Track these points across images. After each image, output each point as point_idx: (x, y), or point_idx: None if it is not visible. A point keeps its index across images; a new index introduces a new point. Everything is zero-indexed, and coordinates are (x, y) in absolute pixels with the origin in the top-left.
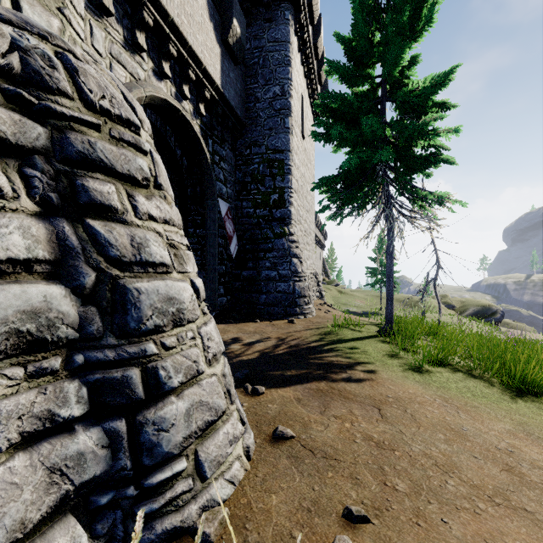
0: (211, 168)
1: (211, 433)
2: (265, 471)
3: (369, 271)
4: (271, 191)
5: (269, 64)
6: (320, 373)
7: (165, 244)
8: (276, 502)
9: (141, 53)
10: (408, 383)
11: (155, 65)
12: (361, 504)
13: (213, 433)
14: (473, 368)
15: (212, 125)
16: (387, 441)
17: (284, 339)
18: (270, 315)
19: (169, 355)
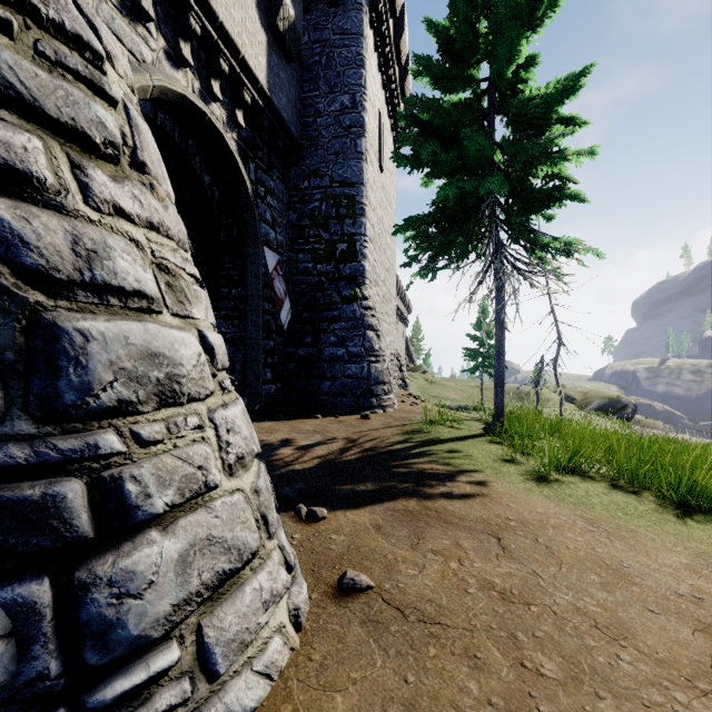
0: (253, 202)
1: (230, 592)
2: (326, 649)
3: (467, 353)
4: (338, 239)
5: (335, 65)
6: (408, 487)
7: (149, 264)
8: (342, 709)
9: (146, 24)
10: (534, 499)
11: (169, 45)
12: (488, 706)
13: (233, 592)
14: (616, 476)
15: (255, 143)
16: (516, 590)
17: (356, 440)
18: (336, 408)
19: (148, 456)
